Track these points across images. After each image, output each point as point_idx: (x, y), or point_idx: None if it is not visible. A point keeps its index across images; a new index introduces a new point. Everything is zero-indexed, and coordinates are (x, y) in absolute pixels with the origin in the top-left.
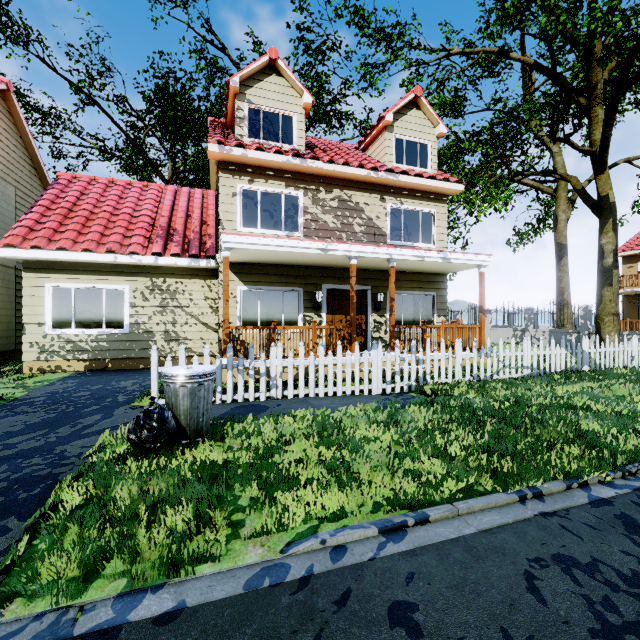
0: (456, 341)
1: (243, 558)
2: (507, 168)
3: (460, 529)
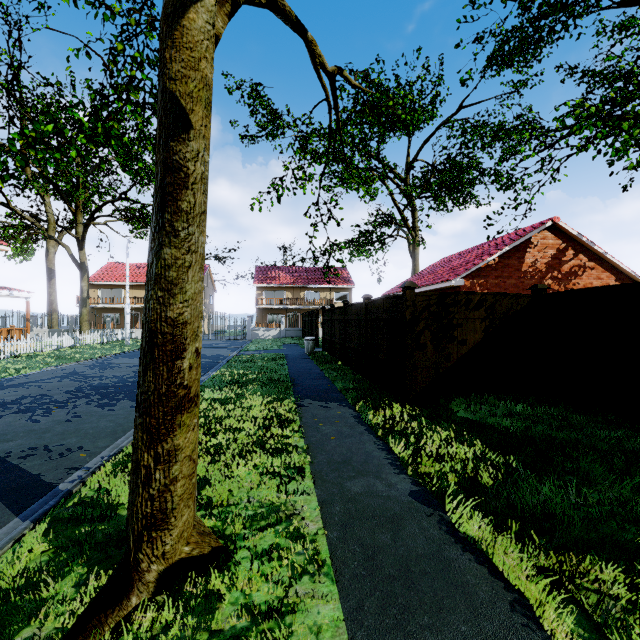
0: (28, 335)
1: (34, 371)
2: (5, 197)
3: (69, 365)
